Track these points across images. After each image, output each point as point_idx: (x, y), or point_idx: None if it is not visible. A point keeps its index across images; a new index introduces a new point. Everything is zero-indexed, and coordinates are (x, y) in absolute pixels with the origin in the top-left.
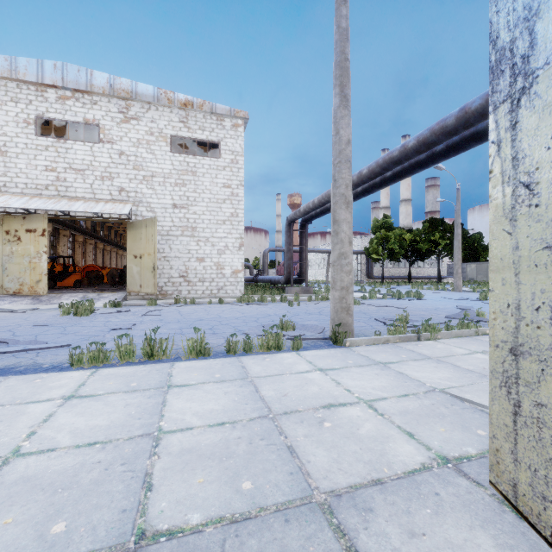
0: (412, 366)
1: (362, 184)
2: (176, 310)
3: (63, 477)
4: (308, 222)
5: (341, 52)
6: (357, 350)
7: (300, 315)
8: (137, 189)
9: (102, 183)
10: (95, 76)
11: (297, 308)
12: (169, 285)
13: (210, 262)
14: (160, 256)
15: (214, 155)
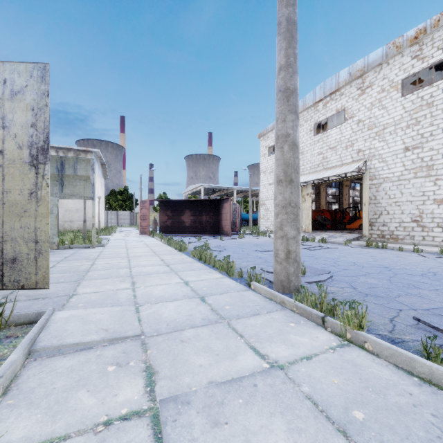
0: (194, 306)
1: None
2: (339, 250)
3: (116, 265)
4: None
5: None
6: (241, 292)
7: (421, 276)
8: (370, 146)
9: (346, 151)
10: (340, 75)
11: None
12: (400, 230)
13: None
14: (391, 202)
15: None
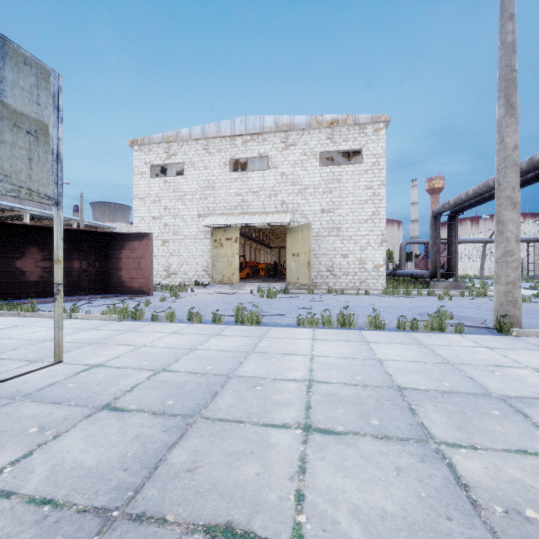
0: None
1: (534, 170)
2: (332, 298)
3: (344, 365)
4: (458, 213)
5: (507, 65)
6: (525, 339)
7: (454, 308)
8: (294, 201)
9: (269, 199)
10: (265, 120)
11: (449, 302)
12: (318, 278)
13: (352, 258)
14: (311, 254)
15: (353, 159)
